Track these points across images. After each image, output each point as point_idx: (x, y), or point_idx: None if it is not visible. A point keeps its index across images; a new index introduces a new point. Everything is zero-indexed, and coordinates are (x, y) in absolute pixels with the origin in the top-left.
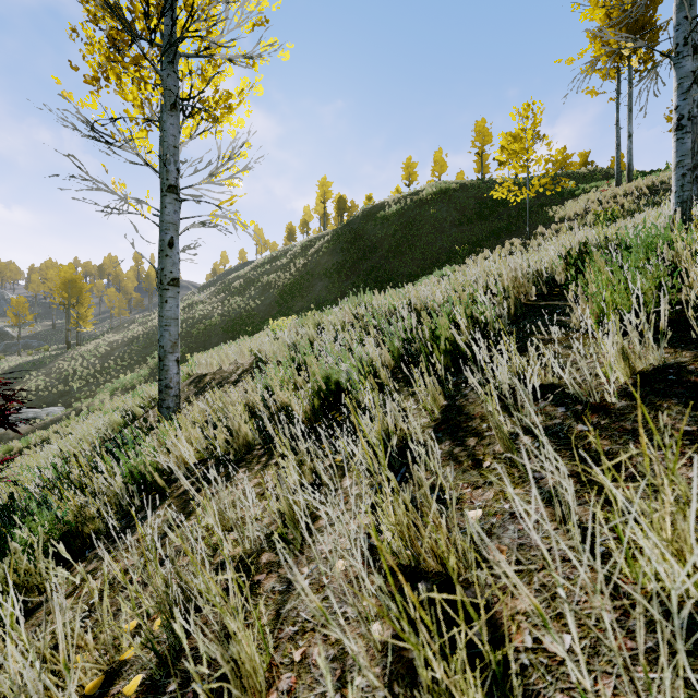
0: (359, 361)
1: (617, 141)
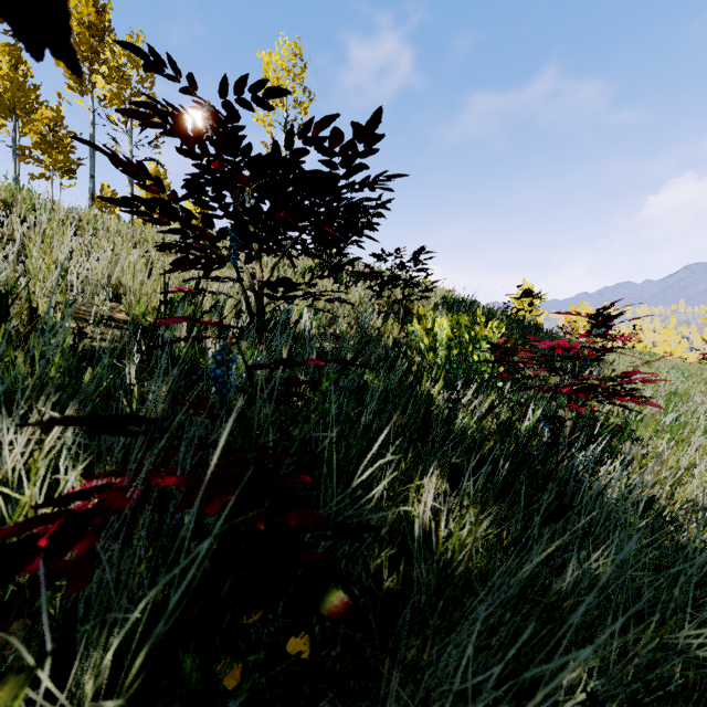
0: None
1: None
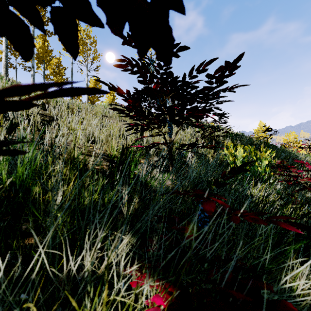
0: None
1: None
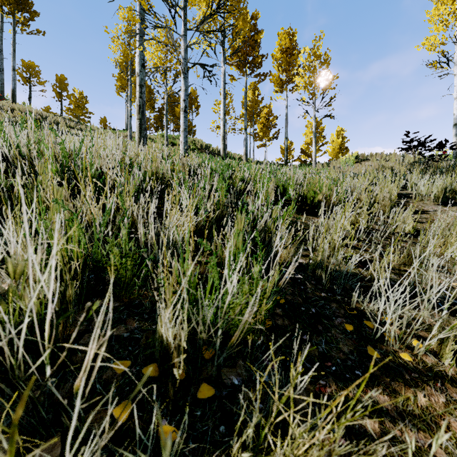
0: (265, 224)
1: (2, 66)
